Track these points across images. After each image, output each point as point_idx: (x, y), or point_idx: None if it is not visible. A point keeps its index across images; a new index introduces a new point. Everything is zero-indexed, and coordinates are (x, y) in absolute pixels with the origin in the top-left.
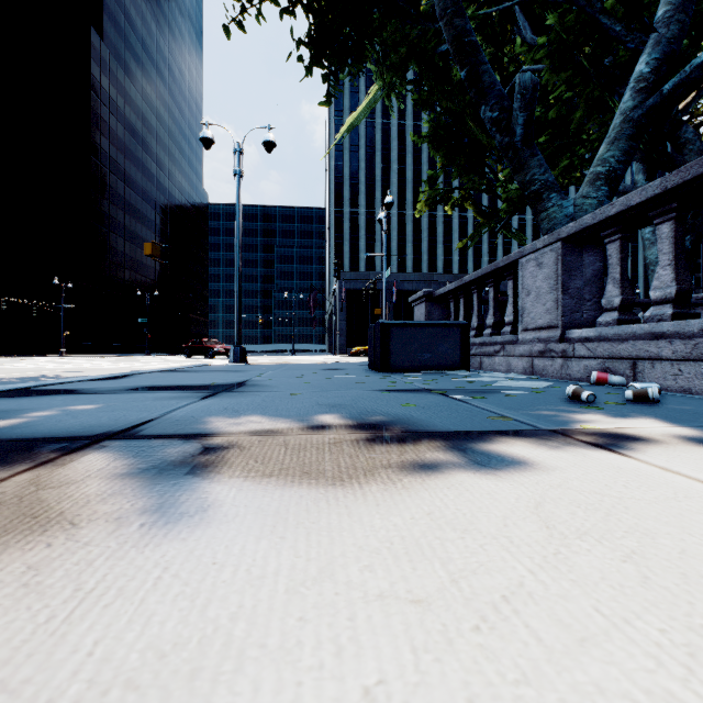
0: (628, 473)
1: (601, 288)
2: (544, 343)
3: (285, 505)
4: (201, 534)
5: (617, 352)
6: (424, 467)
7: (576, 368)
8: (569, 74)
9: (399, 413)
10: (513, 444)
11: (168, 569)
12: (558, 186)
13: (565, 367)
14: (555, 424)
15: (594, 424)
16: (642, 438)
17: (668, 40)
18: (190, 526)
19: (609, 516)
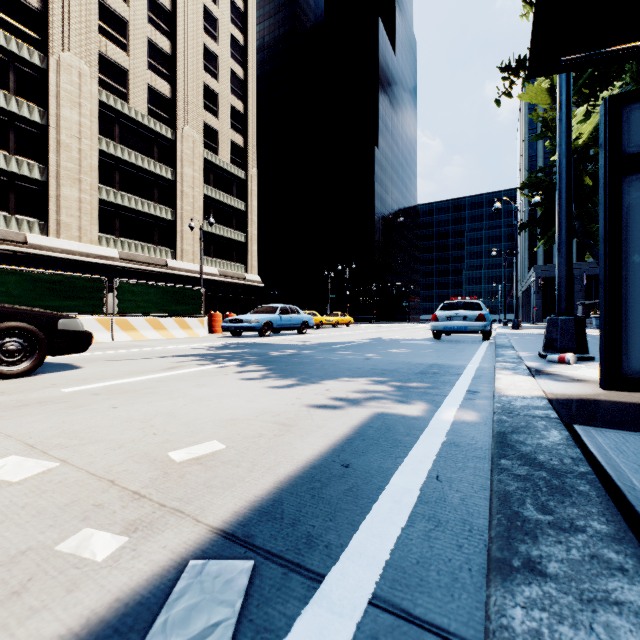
0: None
1: None
2: None
3: None
4: None
5: None
6: None
7: None
8: None
9: None
10: None
11: None
12: None
13: None
14: None
15: None
16: None
17: None
18: None
19: None
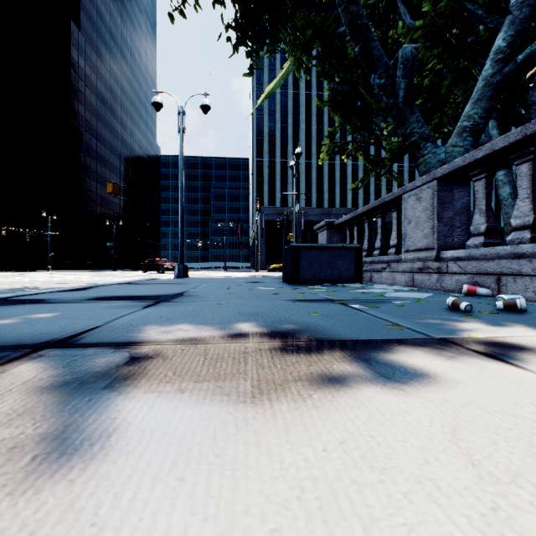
0: (531, 389)
1: (468, 217)
2: (422, 261)
3: (191, 430)
4: (92, 473)
5: (484, 268)
6: (332, 380)
7: (449, 282)
8: (440, 50)
9: (307, 321)
10: (412, 353)
11: (33, 535)
12: (432, 137)
13: (440, 281)
14: (444, 333)
15: (478, 333)
16: (526, 348)
17: (521, 20)
18: (84, 461)
19: (534, 448)
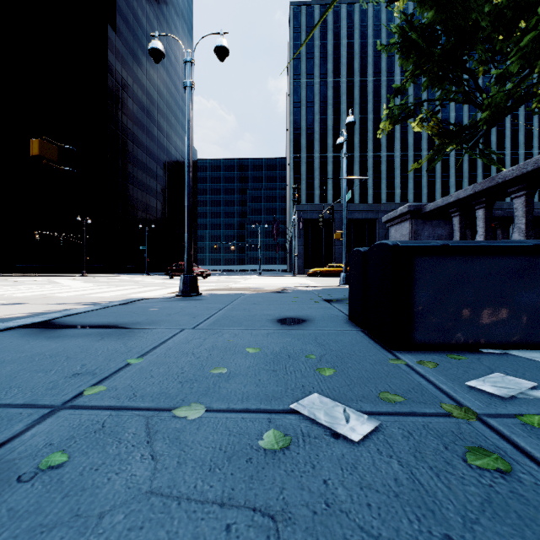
0: None
1: None
2: None
3: None
4: None
5: None
6: None
7: None
8: None
9: None
10: None
11: None
12: None
13: None
14: None
15: None
16: None
17: None
18: None
19: None
